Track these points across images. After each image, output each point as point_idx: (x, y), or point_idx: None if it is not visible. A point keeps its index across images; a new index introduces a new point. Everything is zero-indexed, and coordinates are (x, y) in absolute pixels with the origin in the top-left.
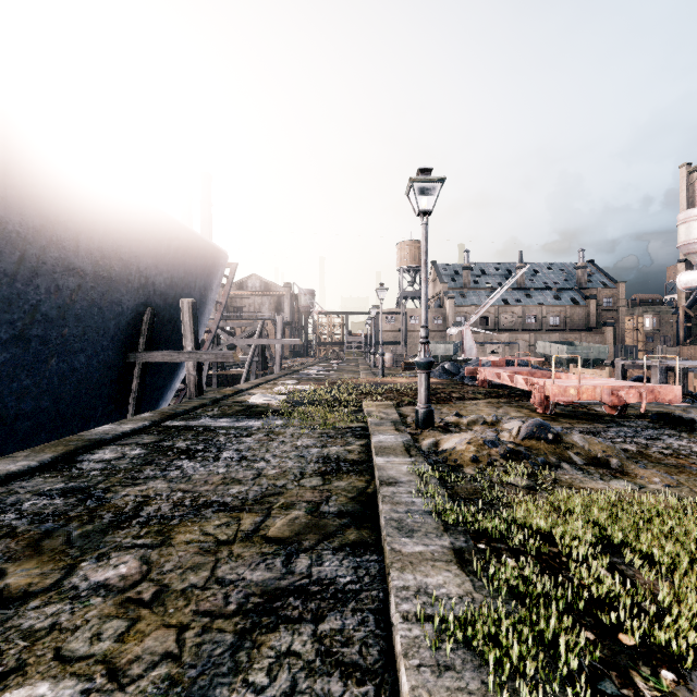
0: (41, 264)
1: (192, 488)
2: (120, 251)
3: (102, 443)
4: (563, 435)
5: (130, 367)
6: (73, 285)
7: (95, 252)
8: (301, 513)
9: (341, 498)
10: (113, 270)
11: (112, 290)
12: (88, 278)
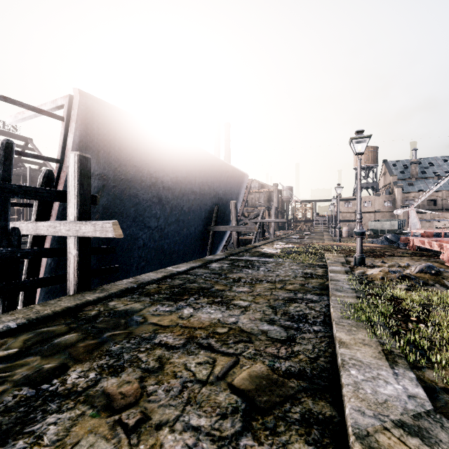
0: (185, 191)
1: (254, 276)
2: (208, 181)
3: (212, 262)
4: (444, 272)
5: (207, 233)
6: (193, 198)
7: (200, 183)
8: (297, 285)
9: (313, 284)
10: (205, 190)
11: (204, 199)
12: (197, 195)
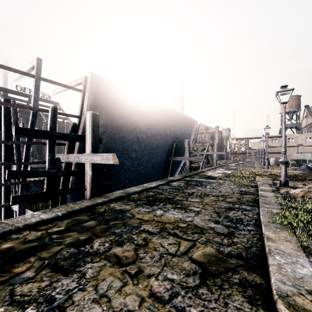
0: (154, 133)
1: (202, 192)
2: (169, 126)
3: (173, 181)
4: None
5: (169, 162)
6: (159, 138)
7: (164, 128)
8: (235, 199)
9: (247, 198)
10: (167, 132)
11: (167, 138)
12: (162, 136)
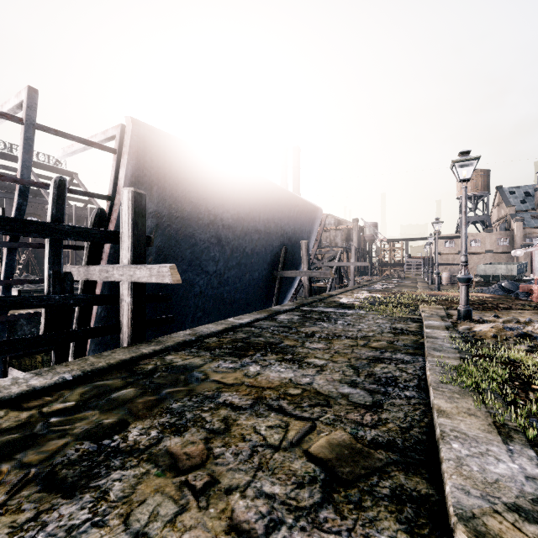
0: (248, 230)
1: (330, 331)
2: (274, 218)
3: (280, 313)
4: None
5: (273, 279)
6: (257, 238)
7: (265, 220)
8: (384, 343)
9: (404, 341)
10: (271, 228)
11: (270, 238)
12: (262, 234)
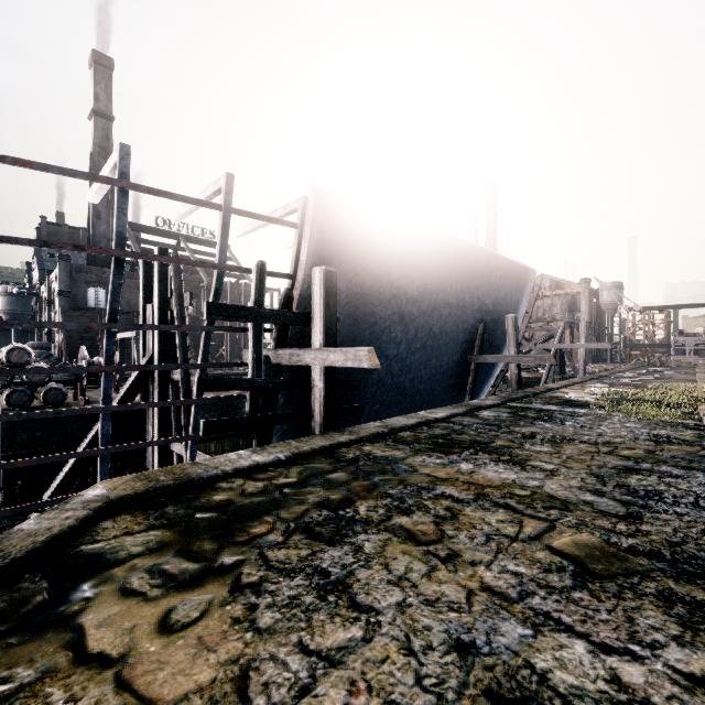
0: (436, 303)
1: (556, 433)
2: (469, 287)
3: (482, 408)
4: None
5: (466, 366)
6: (446, 314)
7: (457, 291)
8: (640, 452)
9: (672, 452)
10: (465, 300)
11: (463, 313)
12: (453, 308)
